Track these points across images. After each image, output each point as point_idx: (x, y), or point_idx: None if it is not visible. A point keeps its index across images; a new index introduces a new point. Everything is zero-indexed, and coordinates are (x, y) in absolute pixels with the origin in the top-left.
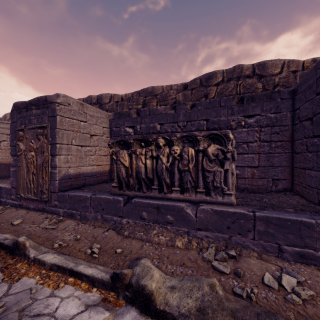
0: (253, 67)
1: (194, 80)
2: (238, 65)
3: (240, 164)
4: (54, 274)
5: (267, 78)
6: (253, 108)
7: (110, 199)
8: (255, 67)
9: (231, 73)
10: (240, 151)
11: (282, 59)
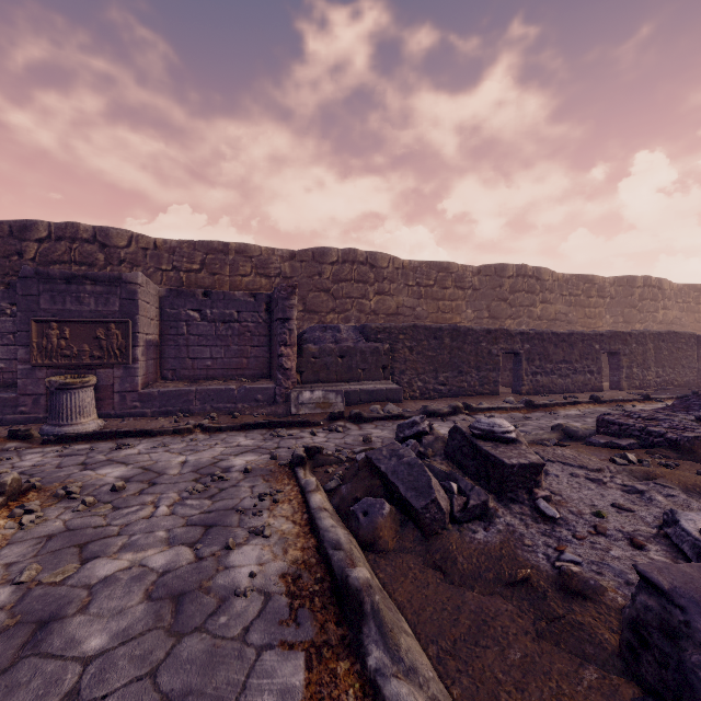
0: (95, 230)
1: None
2: (72, 223)
3: (7, 356)
4: None
5: (111, 249)
6: None
7: None
8: (97, 232)
9: (63, 230)
10: (6, 342)
11: (130, 231)
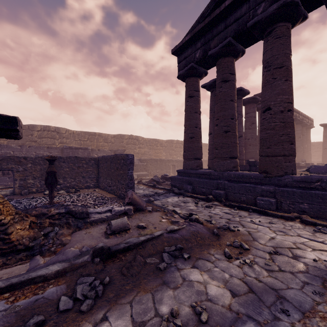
0: (55, 128)
1: (24, 125)
2: (49, 126)
3: None
4: (3, 189)
5: (60, 134)
6: (51, 151)
7: (2, 178)
8: (56, 128)
9: (45, 128)
10: None
11: (66, 128)
